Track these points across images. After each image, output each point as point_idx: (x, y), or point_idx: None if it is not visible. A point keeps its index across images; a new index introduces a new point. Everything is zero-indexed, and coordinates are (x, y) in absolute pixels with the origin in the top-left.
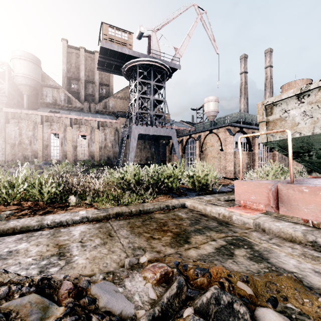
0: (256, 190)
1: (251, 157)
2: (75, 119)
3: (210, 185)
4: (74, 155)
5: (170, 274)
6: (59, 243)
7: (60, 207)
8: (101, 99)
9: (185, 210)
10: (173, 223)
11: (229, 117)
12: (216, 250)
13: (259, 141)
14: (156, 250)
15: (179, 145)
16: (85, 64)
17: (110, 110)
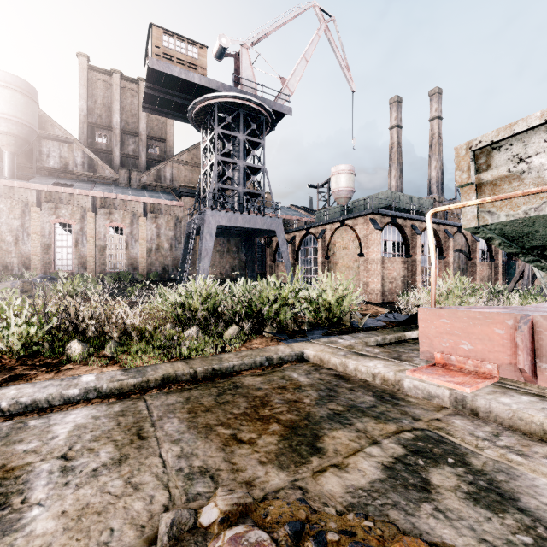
0: (473, 330)
1: (410, 268)
2: (103, 198)
3: (348, 316)
4: (101, 264)
5: None
6: (9, 461)
7: (46, 366)
8: (150, 164)
9: (304, 367)
10: (282, 398)
11: (374, 199)
12: (386, 471)
13: (423, 241)
14: (243, 476)
15: (289, 247)
16: (121, 101)
17: (166, 184)
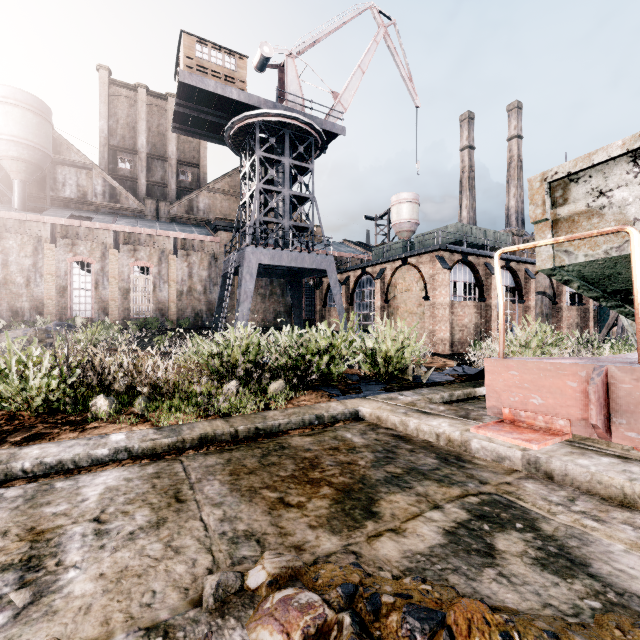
0: (543, 383)
1: (484, 313)
2: (127, 232)
3: (410, 369)
4: (125, 309)
5: (333, 633)
6: (38, 524)
7: (69, 425)
8: (181, 192)
9: (359, 426)
10: (333, 460)
11: (442, 233)
12: (447, 536)
13: None
14: (292, 541)
15: (342, 289)
16: (147, 120)
17: (200, 216)
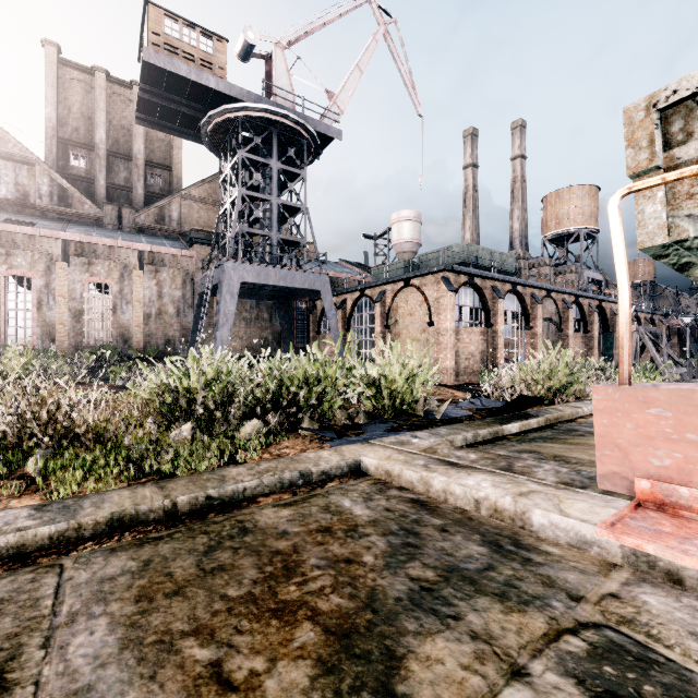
0: None
1: (490, 340)
2: (79, 242)
3: (421, 402)
4: (76, 334)
5: None
6: None
7: None
8: (150, 199)
9: (361, 486)
10: (323, 555)
11: (446, 253)
12: None
13: (506, 307)
14: None
15: (338, 313)
16: (107, 111)
17: (173, 227)
